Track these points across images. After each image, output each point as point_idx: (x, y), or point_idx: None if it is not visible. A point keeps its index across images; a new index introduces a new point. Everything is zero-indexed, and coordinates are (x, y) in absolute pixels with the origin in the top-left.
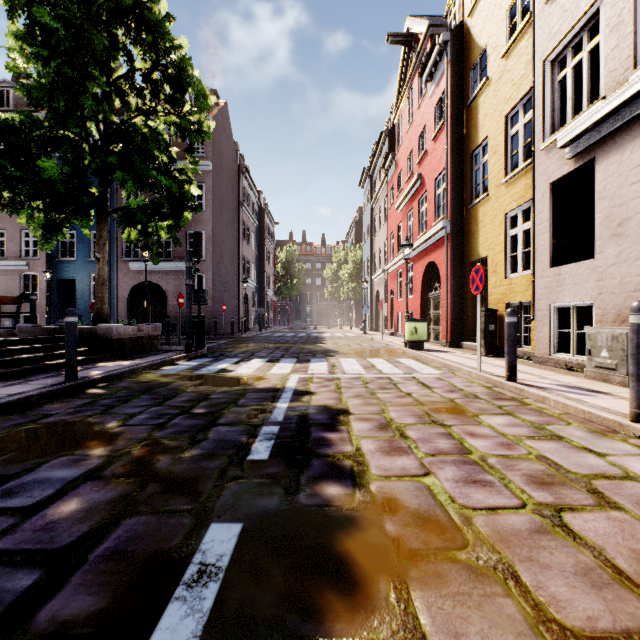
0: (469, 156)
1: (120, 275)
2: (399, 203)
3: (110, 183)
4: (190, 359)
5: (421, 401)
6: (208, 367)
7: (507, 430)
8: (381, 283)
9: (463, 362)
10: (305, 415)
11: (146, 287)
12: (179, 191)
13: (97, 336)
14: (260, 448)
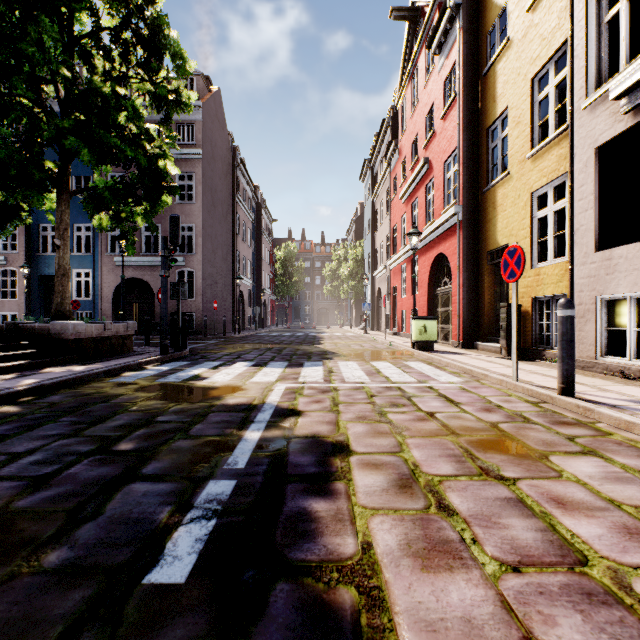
0: (485, 132)
1: (105, 271)
2: (403, 192)
3: (72, 158)
4: (163, 362)
5: (452, 427)
6: (179, 373)
7: (614, 491)
8: (383, 280)
9: (487, 367)
10: (282, 456)
11: (123, 281)
12: (153, 169)
13: (50, 335)
14: (182, 544)
